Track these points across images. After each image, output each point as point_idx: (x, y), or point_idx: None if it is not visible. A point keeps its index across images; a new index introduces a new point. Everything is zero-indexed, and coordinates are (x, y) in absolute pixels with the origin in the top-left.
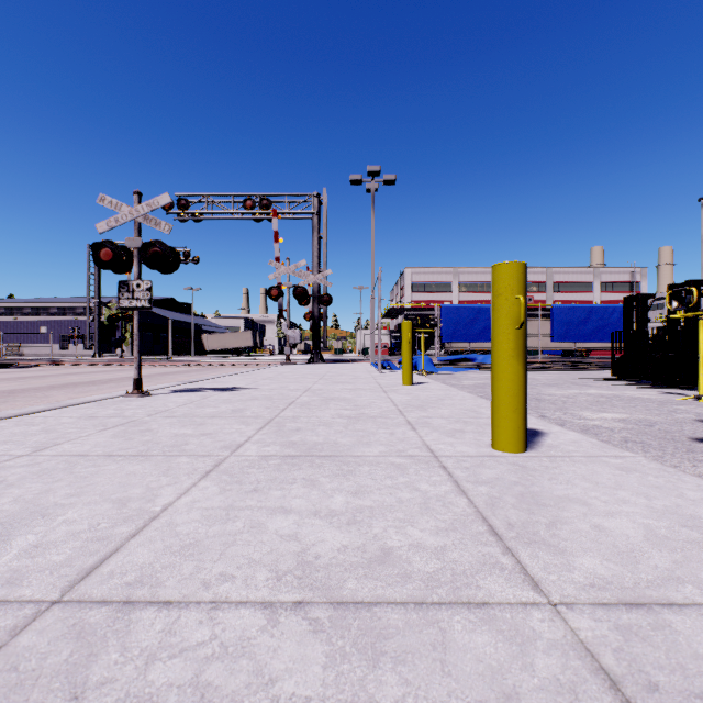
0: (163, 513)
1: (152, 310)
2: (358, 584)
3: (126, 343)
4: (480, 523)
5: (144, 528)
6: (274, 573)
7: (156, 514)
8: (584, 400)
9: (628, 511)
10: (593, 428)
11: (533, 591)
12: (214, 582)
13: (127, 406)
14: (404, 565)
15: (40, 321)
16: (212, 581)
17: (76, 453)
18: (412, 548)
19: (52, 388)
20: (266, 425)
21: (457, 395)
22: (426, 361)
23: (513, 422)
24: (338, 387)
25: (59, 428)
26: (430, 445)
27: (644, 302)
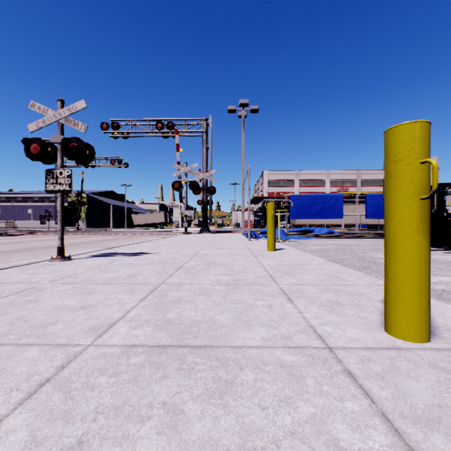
0: None
1: (99, 198)
2: None
3: (83, 220)
4: None
5: None
6: None
7: None
8: None
9: None
10: (445, 294)
11: None
12: None
13: (42, 271)
14: None
15: (27, 205)
16: None
17: None
18: None
19: (15, 251)
20: (149, 294)
21: (313, 260)
22: (281, 232)
23: (418, 306)
24: (219, 252)
25: None
26: (315, 326)
27: (443, 189)
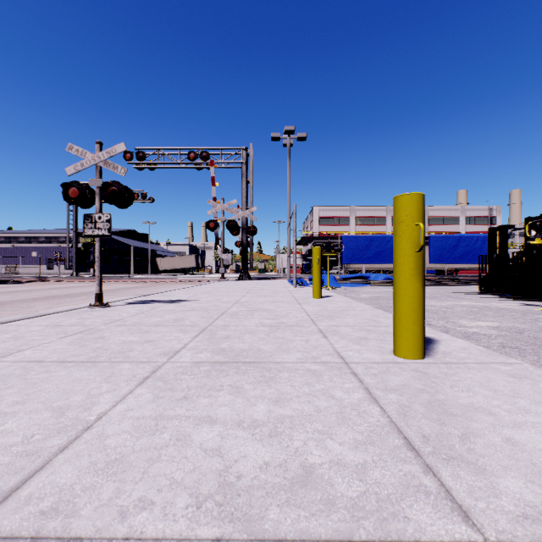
0: (96, 423)
1: (118, 239)
2: (280, 514)
3: None
4: (396, 435)
5: (74, 441)
6: (194, 499)
7: (89, 424)
8: (461, 310)
9: (533, 421)
10: (473, 335)
11: (465, 524)
12: (131, 511)
13: (89, 316)
14: (327, 487)
15: (31, 247)
16: (129, 509)
17: (34, 359)
18: (333, 466)
19: (35, 300)
20: (201, 333)
21: (358, 307)
22: (331, 279)
23: (413, 333)
24: (262, 299)
25: (27, 336)
26: (340, 352)
27: (505, 232)
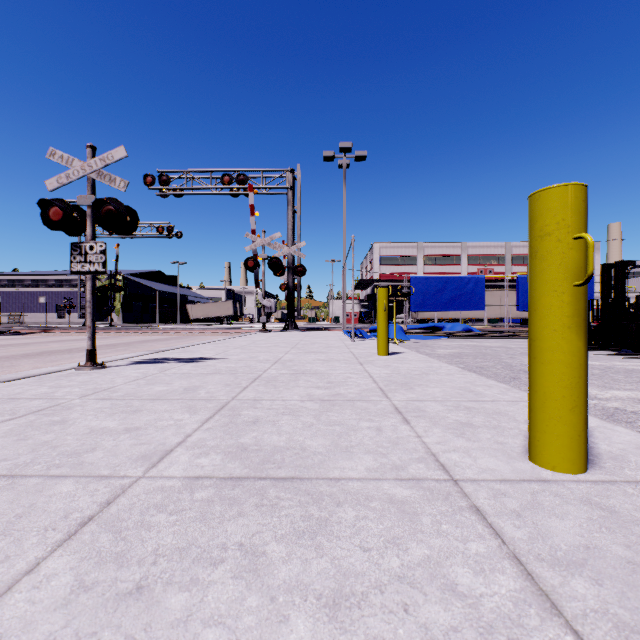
0: None
1: (141, 282)
2: None
3: (117, 312)
4: None
5: None
6: None
7: None
8: None
9: None
10: (619, 413)
11: None
12: None
13: (68, 383)
14: None
15: (39, 292)
16: None
17: None
18: None
19: (25, 356)
20: (216, 413)
21: (441, 368)
22: (397, 330)
23: (570, 426)
24: (311, 357)
25: None
26: (437, 454)
27: (624, 269)
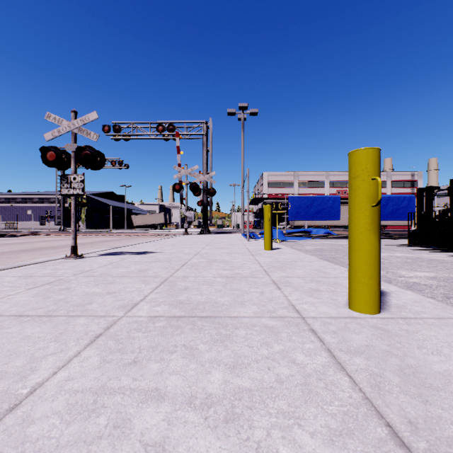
0: (26, 399)
1: (99, 199)
2: None
3: (82, 221)
4: (376, 420)
5: None
6: None
7: (18, 401)
8: (396, 261)
9: None
10: (415, 285)
11: None
12: None
13: (62, 267)
14: None
15: (27, 206)
16: None
17: None
18: None
19: (23, 251)
20: (161, 284)
21: (305, 258)
22: (279, 233)
23: (369, 287)
24: (219, 251)
25: None
26: (295, 305)
27: (431, 192)
